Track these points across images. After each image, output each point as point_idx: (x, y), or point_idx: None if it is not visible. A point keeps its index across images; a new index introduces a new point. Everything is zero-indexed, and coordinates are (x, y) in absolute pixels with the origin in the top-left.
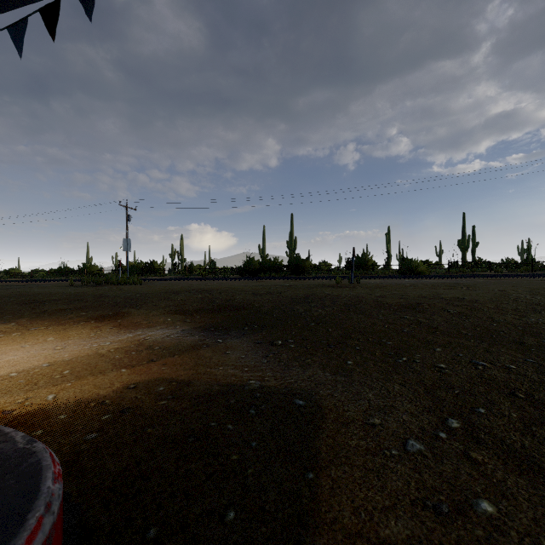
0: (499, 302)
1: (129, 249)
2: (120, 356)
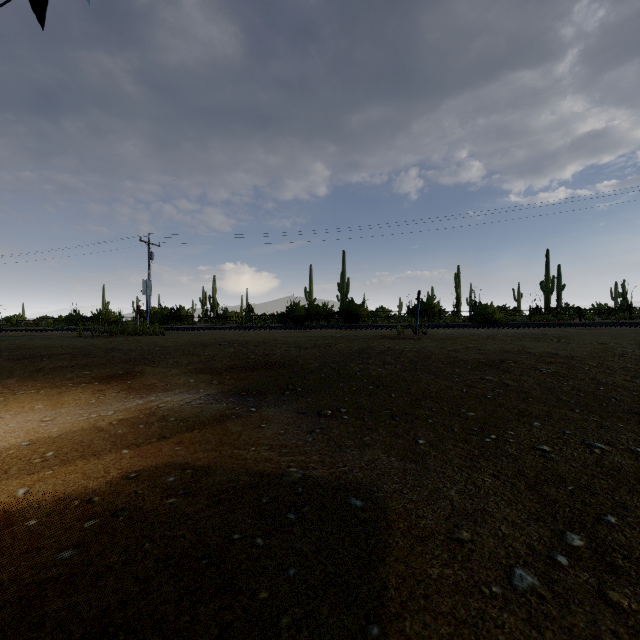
0: (602, 359)
1: (150, 292)
2: (124, 431)
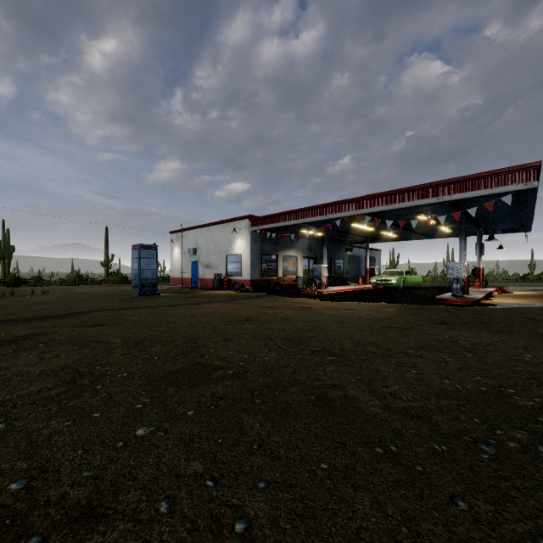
0: None
1: None
2: (519, 304)
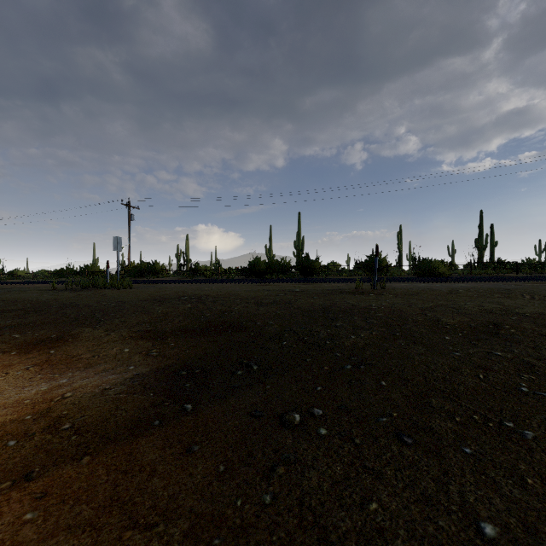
0: None
1: (120, 248)
2: None
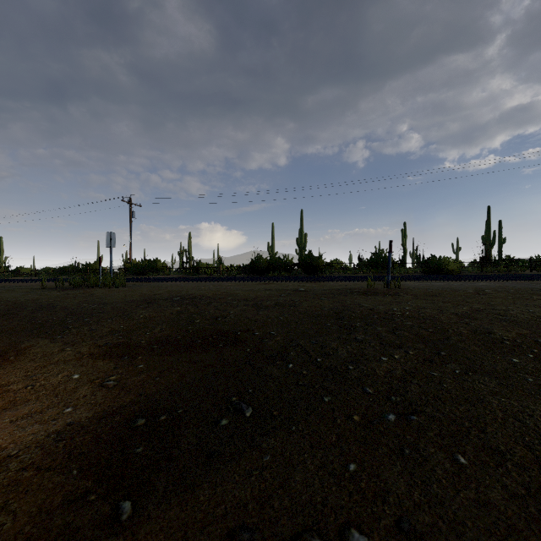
0: None
1: (114, 244)
2: None
